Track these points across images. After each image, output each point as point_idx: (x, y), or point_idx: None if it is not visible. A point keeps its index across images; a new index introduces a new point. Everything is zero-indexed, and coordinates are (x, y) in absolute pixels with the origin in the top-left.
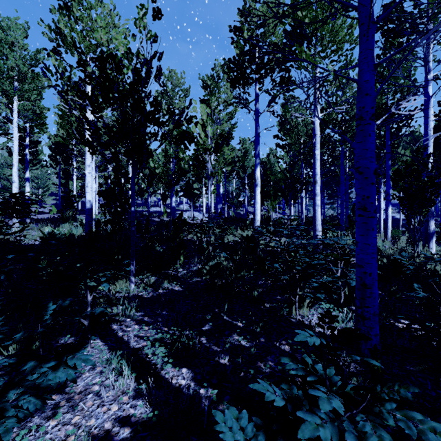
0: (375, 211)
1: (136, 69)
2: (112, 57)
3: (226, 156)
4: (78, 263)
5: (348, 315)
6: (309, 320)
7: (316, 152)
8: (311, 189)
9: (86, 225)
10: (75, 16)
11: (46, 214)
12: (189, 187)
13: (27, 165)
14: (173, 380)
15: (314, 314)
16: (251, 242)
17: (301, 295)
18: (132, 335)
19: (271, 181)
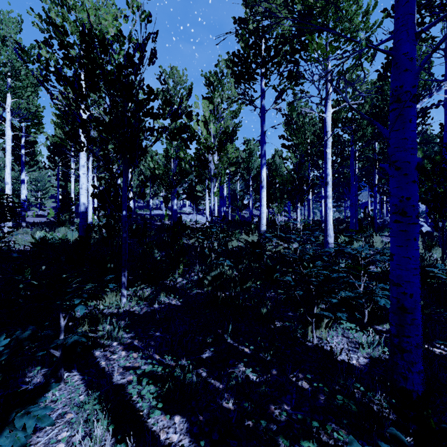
0: (416, 216)
1: (129, 55)
2: (95, 32)
3: (230, 155)
4: (64, 273)
5: (374, 338)
6: (328, 344)
7: (328, 151)
8: (317, 192)
9: (80, 230)
10: (67, 4)
11: (44, 217)
12: (191, 189)
13: (22, 167)
14: (162, 434)
15: (333, 336)
16: (257, 248)
17: (319, 315)
18: (117, 365)
19: (276, 183)
